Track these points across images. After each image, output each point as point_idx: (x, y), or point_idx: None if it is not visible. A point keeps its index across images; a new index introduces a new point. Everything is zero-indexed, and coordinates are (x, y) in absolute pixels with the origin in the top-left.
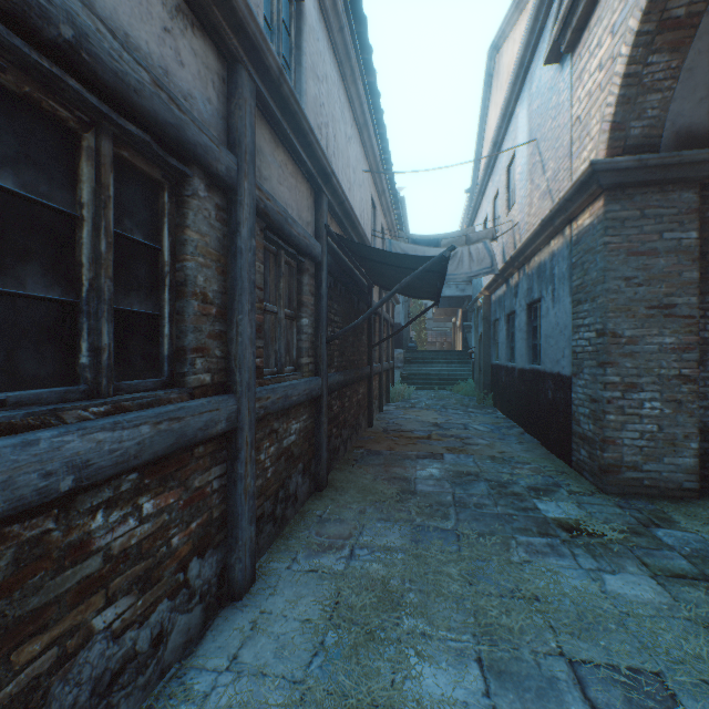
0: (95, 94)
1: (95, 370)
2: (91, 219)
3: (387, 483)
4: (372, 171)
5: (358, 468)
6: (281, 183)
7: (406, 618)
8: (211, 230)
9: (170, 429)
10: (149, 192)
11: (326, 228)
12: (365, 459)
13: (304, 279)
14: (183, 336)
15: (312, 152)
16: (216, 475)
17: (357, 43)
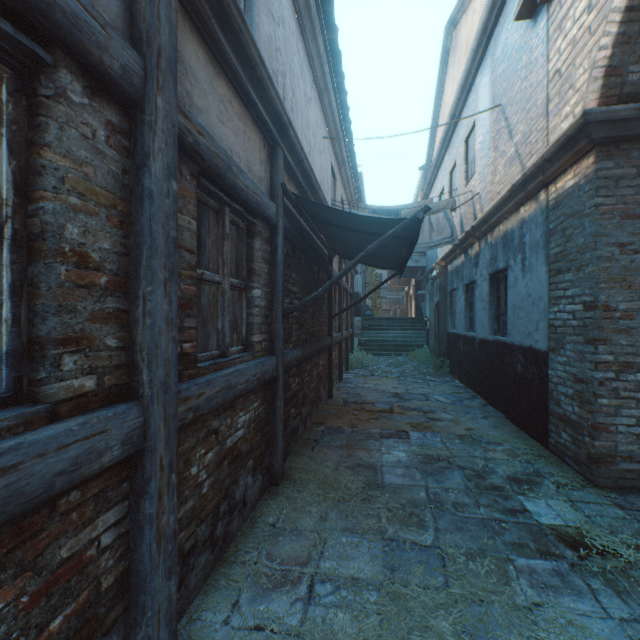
0: None
1: None
2: None
3: (350, 473)
4: (333, 140)
5: (318, 451)
6: (224, 122)
7: None
8: (96, 158)
9: None
10: None
11: (282, 187)
12: (325, 439)
13: (255, 244)
14: (38, 320)
15: (264, 91)
16: (108, 525)
17: None
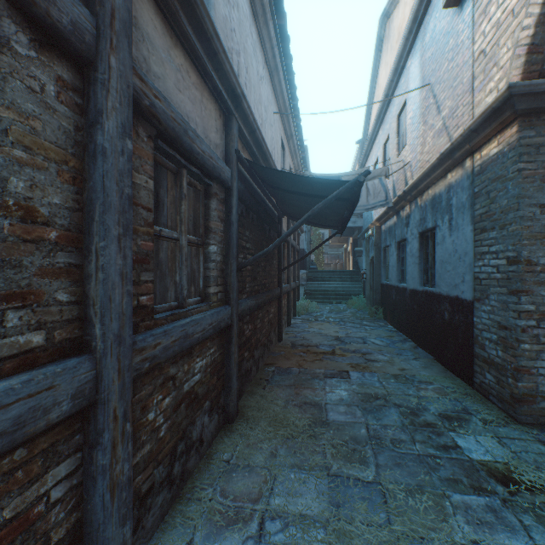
0: None
1: None
2: None
3: (298, 411)
4: (282, 115)
5: (269, 390)
6: (181, 90)
7: None
8: (44, 113)
9: None
10: None
11: (236, 153)
12: (275, 378)
13: (211, 204)
14: None
15: (219, 64)
16: (58, 478)
17: None
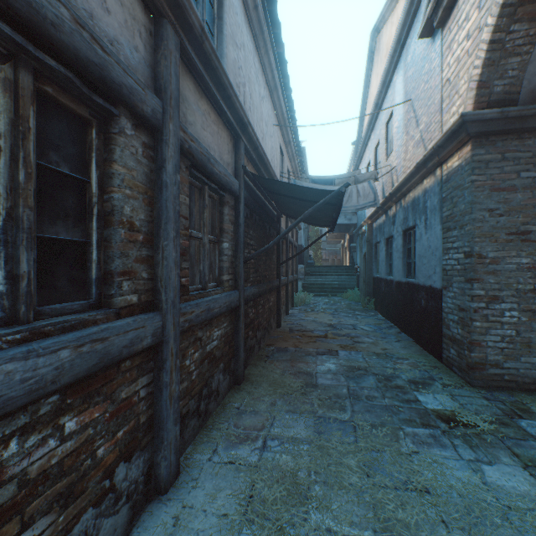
0: (9, 24)
1: (14, 297)
2: (9, 150)
3: (293, 377)
4: (281, 125)
5: (269, 363)
6: (205, 128)
7: (312, 513)
8: (137, 166)
9: (92, 350)
10: (76, 128)
11: (243, 168)
12: (275, 355)
13: (224, 210)
14: (110, 261)
15: (232, 104)
16: (143, 385)
17: (268, 20)
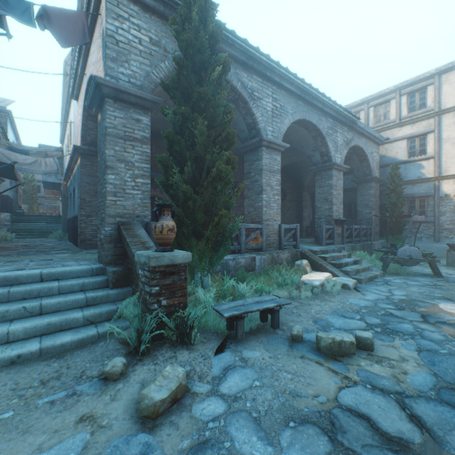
0: None
1: None
2: None
3: None
4: None
5: None
6: None
7: None
8: None
9: None
10: None
11: None
12: None
13: None
14: None
15: None
16: None
17: None
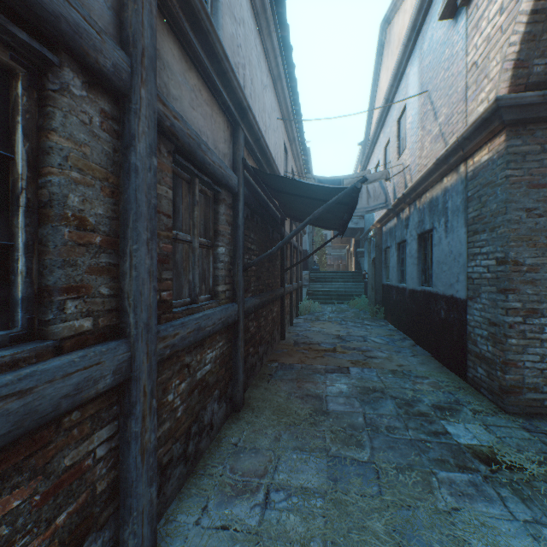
0: None
1: None
2: None
3: (300, 402)
4: (285, 120)
5: (273, 384)
6: (194, 108)
7: None
8: (92, 140)
9: None
10: None
11: (242, 161)
12: (279, 373)
13: (220, 209)
14: (47, 272)
15: (228, 82)
16: (101, 440)
17: None
